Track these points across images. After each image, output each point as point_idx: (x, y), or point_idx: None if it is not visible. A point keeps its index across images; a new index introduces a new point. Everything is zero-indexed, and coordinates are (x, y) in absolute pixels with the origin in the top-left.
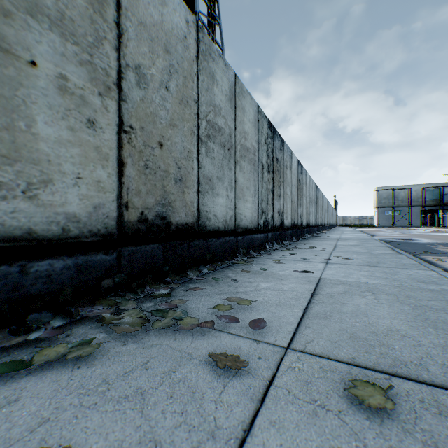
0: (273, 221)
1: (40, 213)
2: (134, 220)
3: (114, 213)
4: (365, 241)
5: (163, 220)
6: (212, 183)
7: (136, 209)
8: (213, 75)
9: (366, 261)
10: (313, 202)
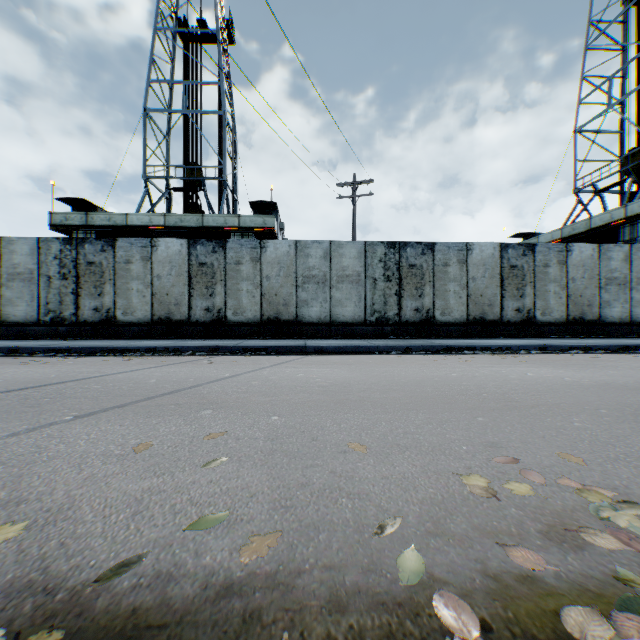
0: None
1: (550, 318)
2: (570, 319)
3: (564, 317)
4: None
5: (580, 319)
6: (608, 303)
7: (571, 316)
8: (609, 257)
9: None
10: None
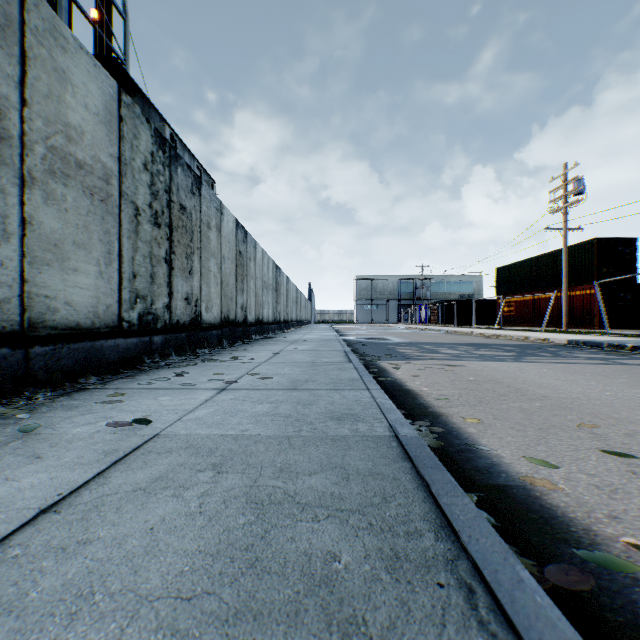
0: (171, 314)
1: None
2: None
3: None
4: (324, 344)
5: None
6: None
7: None
8: None
9: (293, 379)
10: (269, 288)
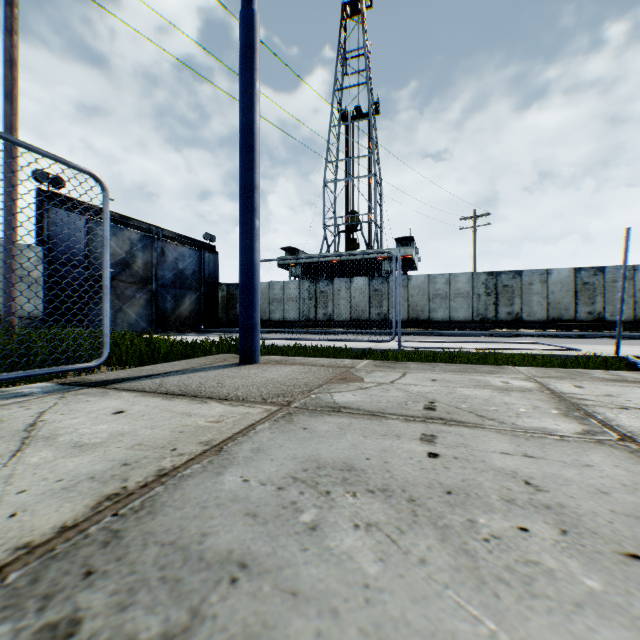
0: None
1: None
2: (636, 319)
3: (631, 318)
4: None
5: None
6: None
7: (637, 317)
8: None
9: None
10: None
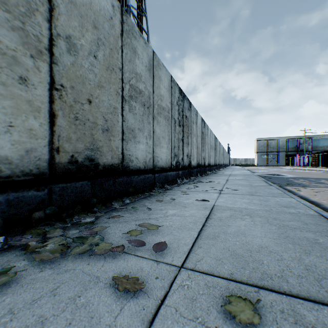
0: (183, 162)
1: None
2: (65, 161)
3: (46, 156)
4: (248, 176)
5: (92, 162)
6: (134, 133)
7: (67, 153)
8: (135, 50)
9: (247, 191)
10: (213, 148)
